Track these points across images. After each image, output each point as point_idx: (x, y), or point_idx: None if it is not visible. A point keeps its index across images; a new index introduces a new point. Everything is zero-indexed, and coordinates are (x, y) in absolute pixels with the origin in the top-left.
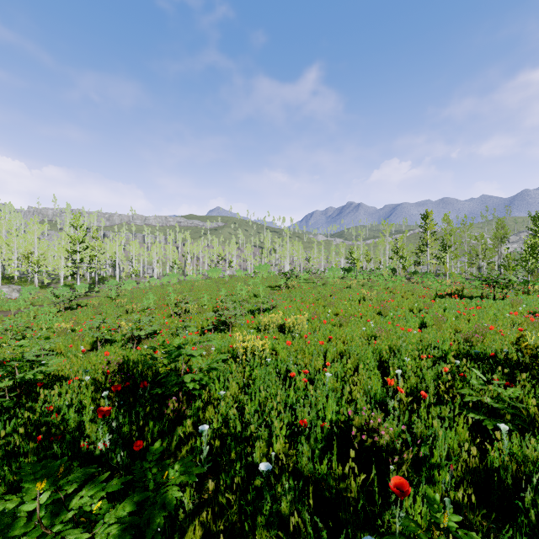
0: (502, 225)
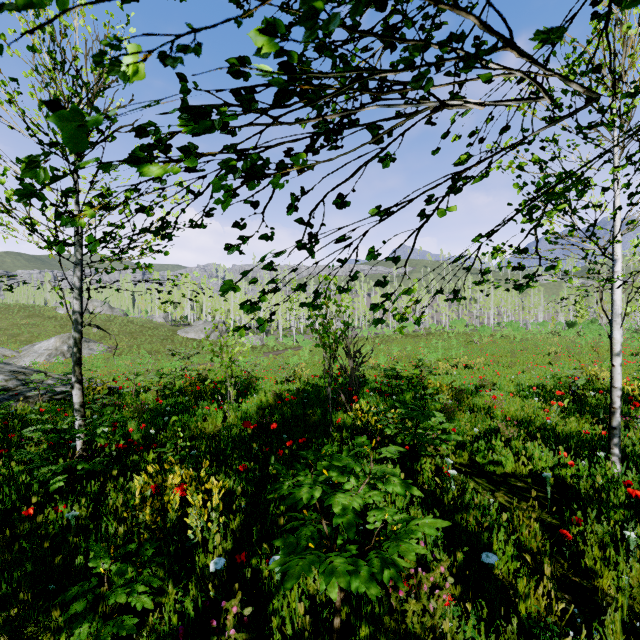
0: None
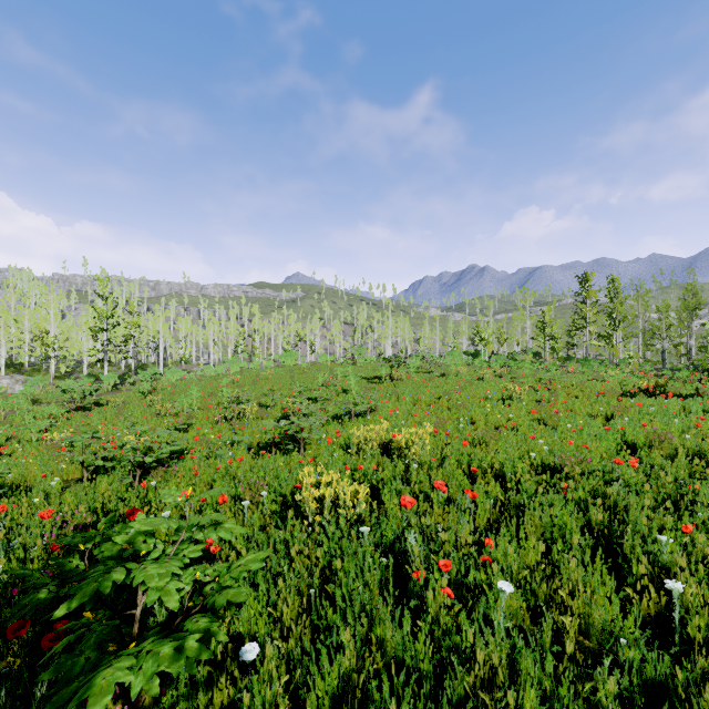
0: (693, 291)
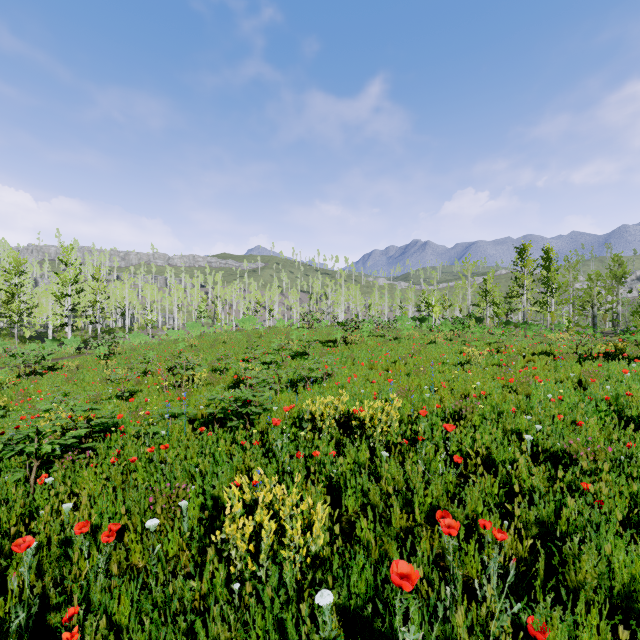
0: (619, 261)
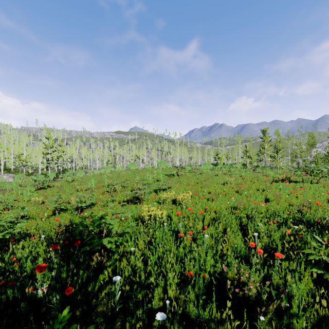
0: (312, 136)
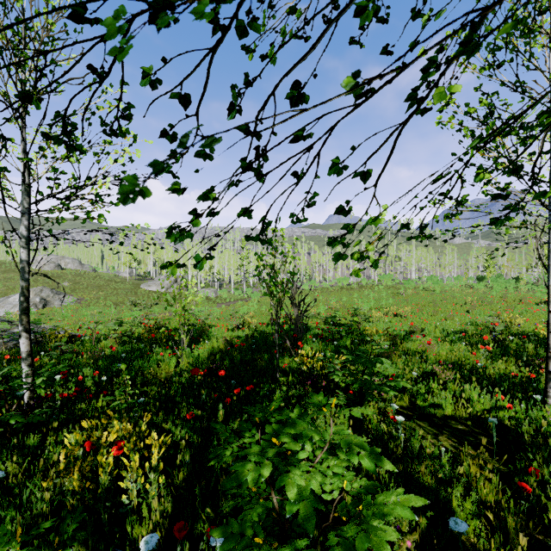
0: None
